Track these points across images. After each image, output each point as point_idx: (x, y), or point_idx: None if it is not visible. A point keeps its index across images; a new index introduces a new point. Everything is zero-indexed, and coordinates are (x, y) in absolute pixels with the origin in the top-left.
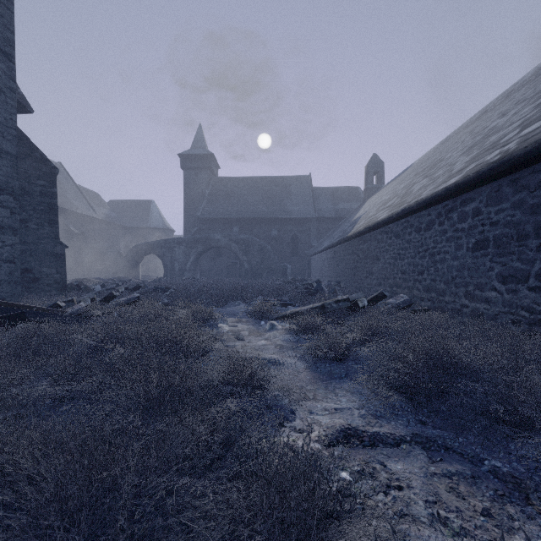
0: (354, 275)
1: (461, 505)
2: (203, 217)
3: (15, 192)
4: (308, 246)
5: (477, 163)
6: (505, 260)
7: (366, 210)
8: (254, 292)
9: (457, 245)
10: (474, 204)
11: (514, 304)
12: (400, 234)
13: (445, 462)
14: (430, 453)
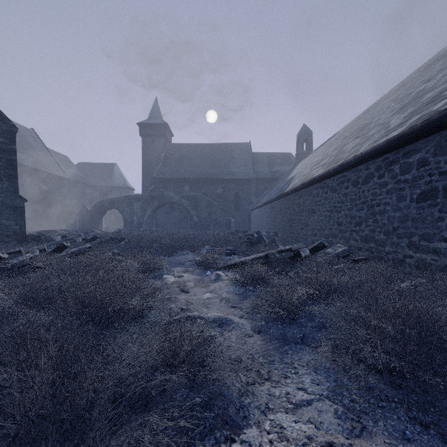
0: (290, 226)
1: None
2: (158, 177)
3: None
4: (248, 202)
5: (421, 115)
6: None
7: (299, 171)
8: (202, 242)
9: (399, 196)
10: (420, 154)
11: None
12: (336, 188)
13: None
14: None
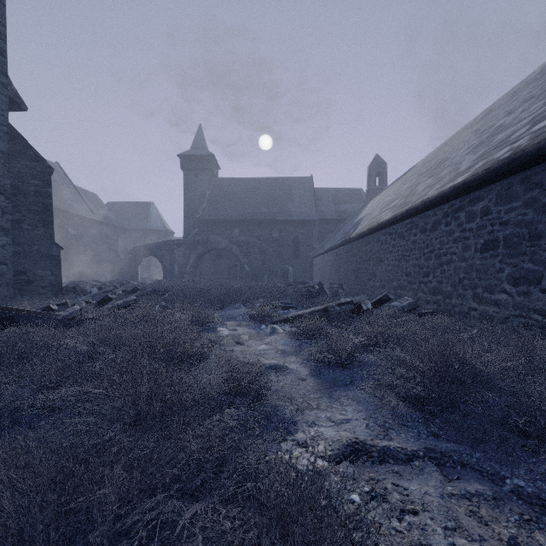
0: (357, 277)
1: (484, 532)
2: (203, 219)
3: (7, 191)
4: (309, 248)
5: (485, 161)
6: (516, 261)
7: (369, 212)
8: (255, 295)
9: (465, 246)
10: (483, 203)
11: (526, 307)
12: (404, 235)
13: (463, 481)
14: (446, 470)
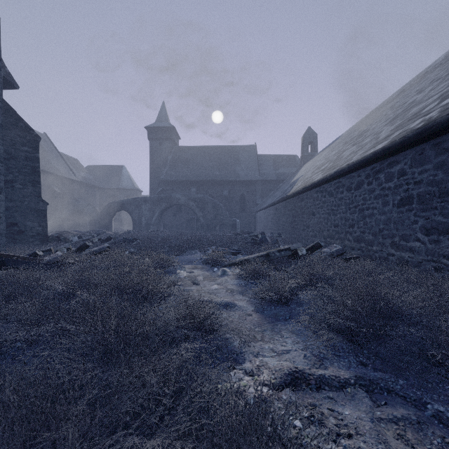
0: (293, 228)
1: None
2: (166, 180)
3: (0, 156)
4: (253, 204)
5: (401, 130)
6: (428, 215)
7: (303, 174)
8: (209, 243)
9: (384, 202)
10: (400, 165)
11: (436, 253)
12: (333, 193)
13: (390, 406)
14: (374, 396)
